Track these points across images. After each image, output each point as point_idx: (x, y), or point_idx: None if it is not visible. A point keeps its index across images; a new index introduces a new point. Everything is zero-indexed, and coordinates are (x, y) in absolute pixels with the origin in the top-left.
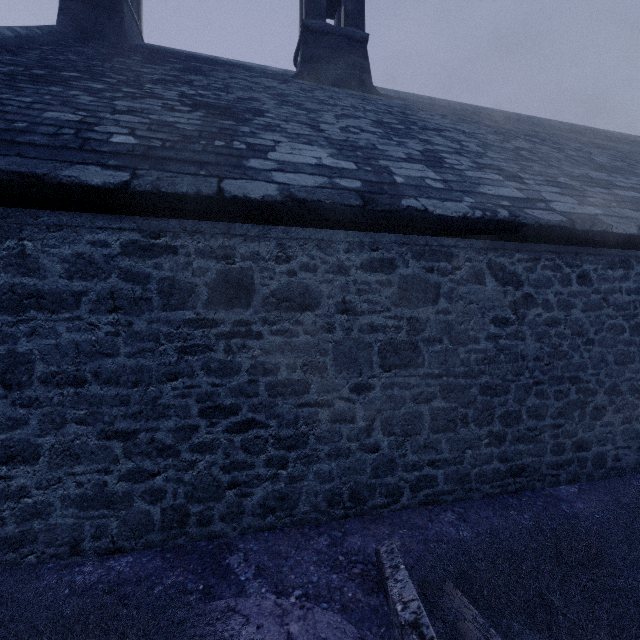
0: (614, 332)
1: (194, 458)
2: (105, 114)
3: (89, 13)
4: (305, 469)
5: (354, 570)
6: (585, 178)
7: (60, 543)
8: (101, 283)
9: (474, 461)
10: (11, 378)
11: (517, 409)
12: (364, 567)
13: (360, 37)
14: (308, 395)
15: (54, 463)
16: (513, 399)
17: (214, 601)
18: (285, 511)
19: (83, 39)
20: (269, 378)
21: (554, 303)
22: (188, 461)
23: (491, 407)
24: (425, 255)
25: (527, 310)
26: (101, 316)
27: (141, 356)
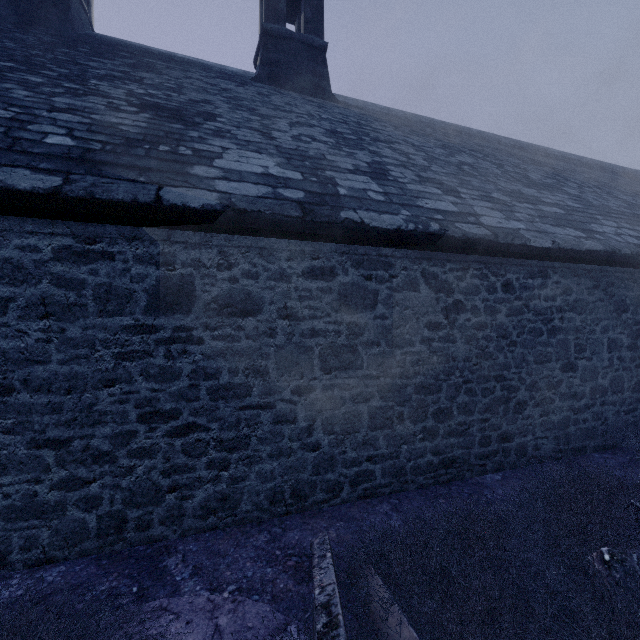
0: (534, 335)
1: (132, 463)
2: (41, 111)
3: None
4: (247, 470)
5: (289, 563)
6: (516, 194)
7: None
8: (31, 289)
9: (409, 455)
10: None
11: (448, 406)
12: (298, 559)
13: (319, 45)
14: (250, 398)
15: None
16: (445, 397)
17: (147, 602)
18: (227, 511)
19: (24, 24)
20: (211, 382)
21: (481, 309)
22: (126, 467)
23: (425, 405)
24: (364, 264)
25: (457, 315)
26: (31, 322)
27: (75, 363)
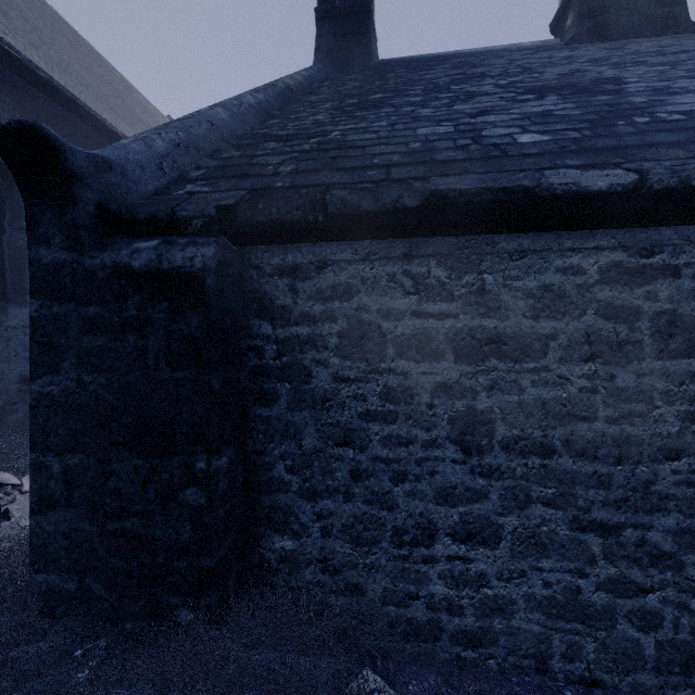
0: None
1: None
2: (467, 119)
3: (340, 43)
4: None
5: None
6: None
7: (523, 653)
8: (573, 322)
9: None
10: (469, 440)
11: None
12: None
13: None
14: None
15: (516, 551)
16: None
17: None
18: None
19: (338, 70)
20: None
21: None
22: None
23: None
24: None
25: None
26: (573, 366)
27: (626, 422)
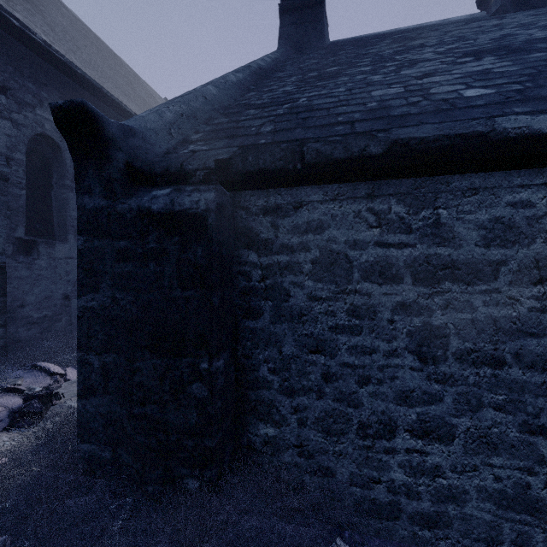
0: None
1: None
2: (414, 81)
3: (299, 30)
4: None
5: None
6: None
7: (475, 537)
8: (522, 250)
9: None
10: (425, 351)
11: None
12: None
13: None
14: None
15: (469, 448)
16: None
17: None
18: None
19: (298, 52)
20: None
21: None
22: None
23: None
24: None
25: None
26: (522, 288)
27: None
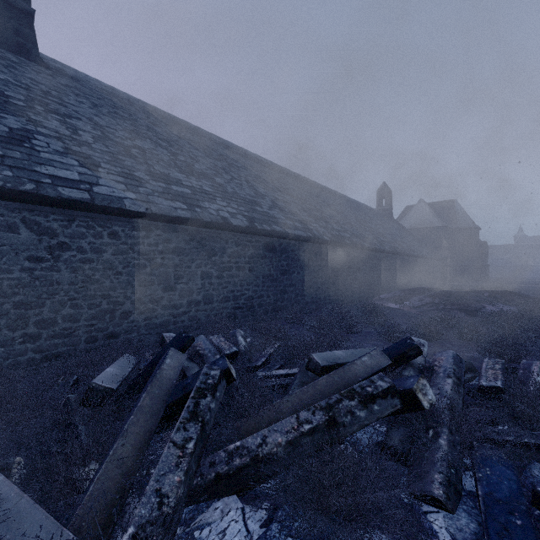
0: (139, 268)
1: None
2: None
3: None
4: None
5: None
6: (162, 176)
7: None
8: None
9: (7, 355)
10: None
11: (53, 317)
12: None
13: (24, 8)
14: None
15: None
16: (49, 310)
17: None
18: None
19: None
20: None
21: (88, 249)
22: None
23: (26, 317)
24: None
25: (63, 252)
26: None
27: None
